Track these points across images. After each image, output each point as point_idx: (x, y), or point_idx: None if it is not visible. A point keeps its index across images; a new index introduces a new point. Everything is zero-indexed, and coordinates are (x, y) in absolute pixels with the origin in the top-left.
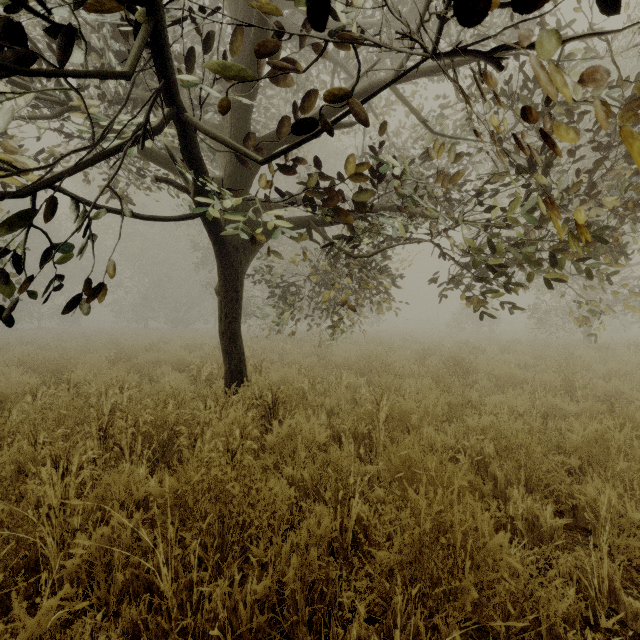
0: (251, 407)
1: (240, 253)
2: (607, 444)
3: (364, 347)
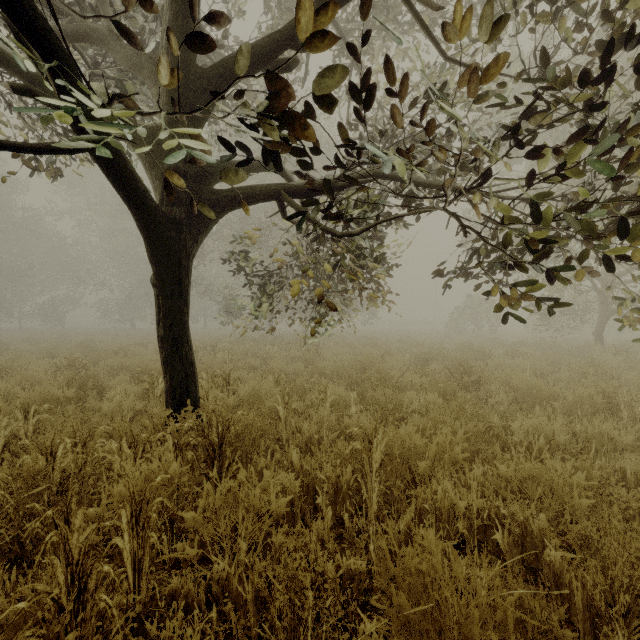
0: (185, 448)
1: (184, 230)
2: None
3: (358, 350)
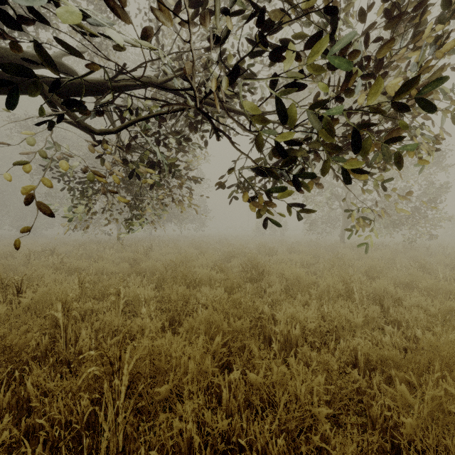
0: None
1: None
2: (450, 422)
3: (183, 250)
